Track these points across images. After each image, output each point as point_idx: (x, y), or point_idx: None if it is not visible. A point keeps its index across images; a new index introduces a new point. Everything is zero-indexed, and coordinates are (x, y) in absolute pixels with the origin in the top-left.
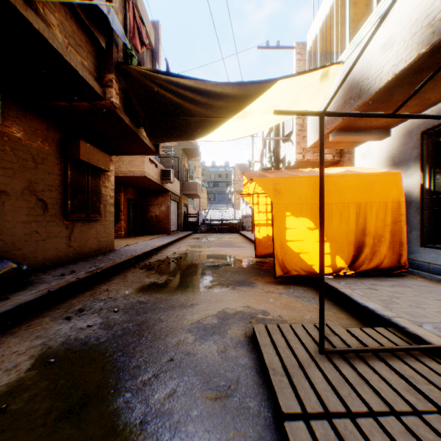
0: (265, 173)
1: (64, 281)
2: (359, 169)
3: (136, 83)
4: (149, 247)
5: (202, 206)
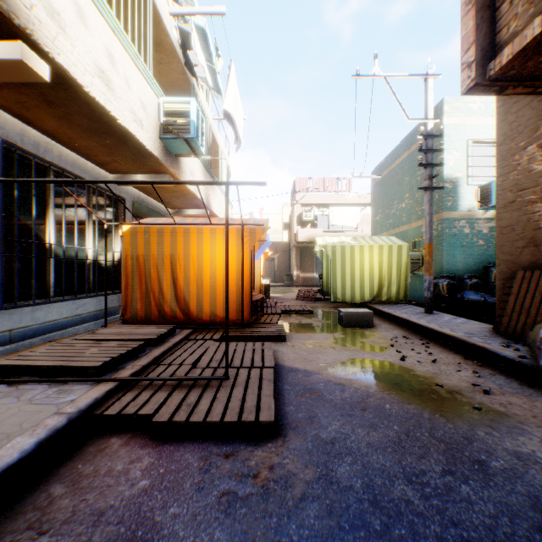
0: None
1: None
2: None
3: None
4: None
5: None
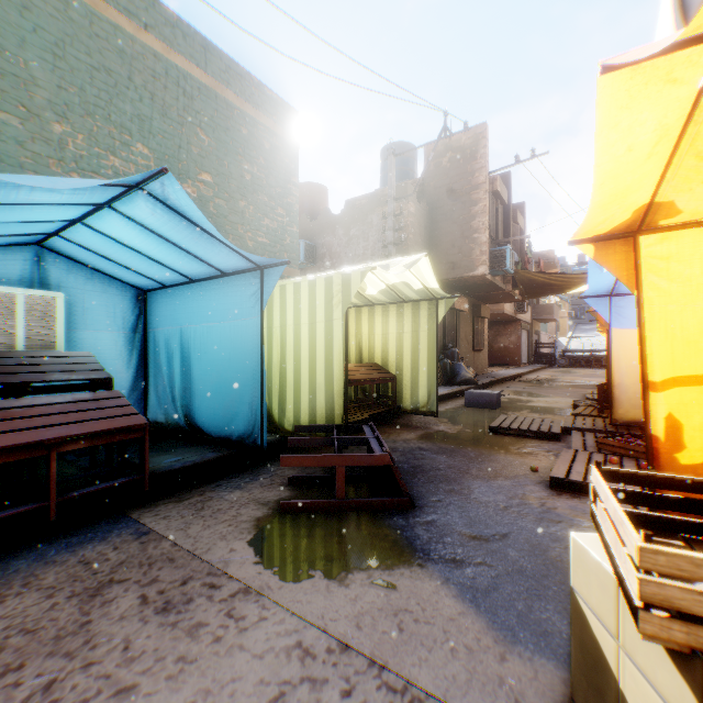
0: None
1: (490, 379)
2: None
3: (520, 275)
4: (513, 373)
5: (560, 330)
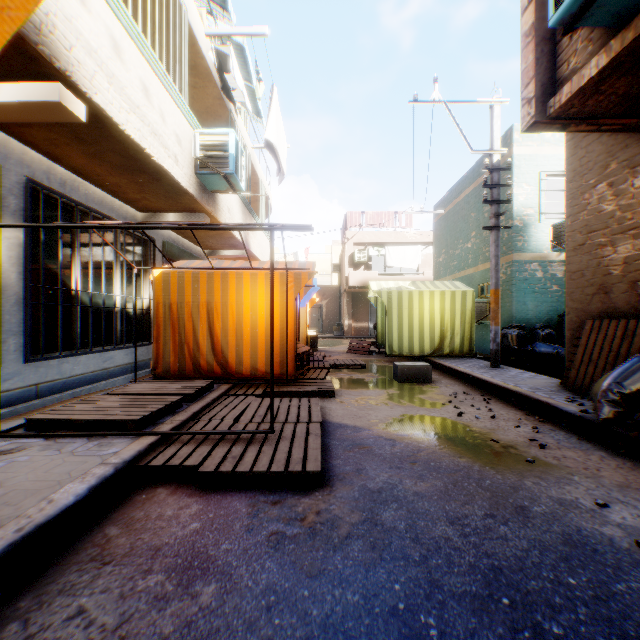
0: None
1: None
2: None
3: None
4: None
5: None
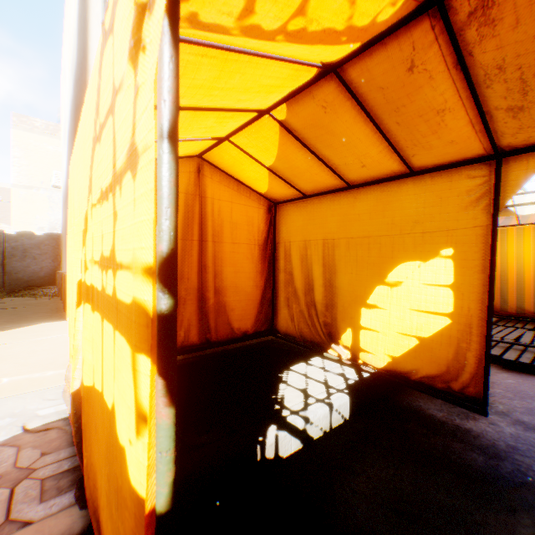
0: (433, 60)
1: None
2: (231, 167)
3: None
4: None
5: None
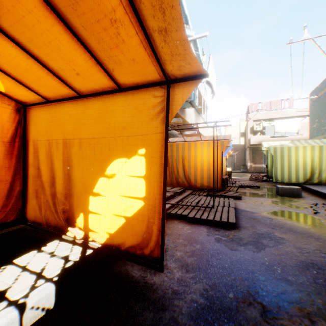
0: None
1: None
2: None
3: None
4: None
5: None
